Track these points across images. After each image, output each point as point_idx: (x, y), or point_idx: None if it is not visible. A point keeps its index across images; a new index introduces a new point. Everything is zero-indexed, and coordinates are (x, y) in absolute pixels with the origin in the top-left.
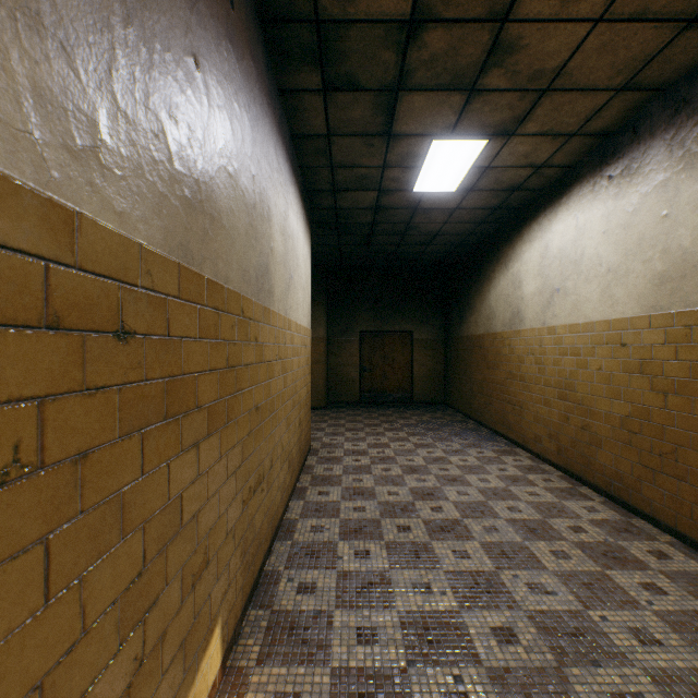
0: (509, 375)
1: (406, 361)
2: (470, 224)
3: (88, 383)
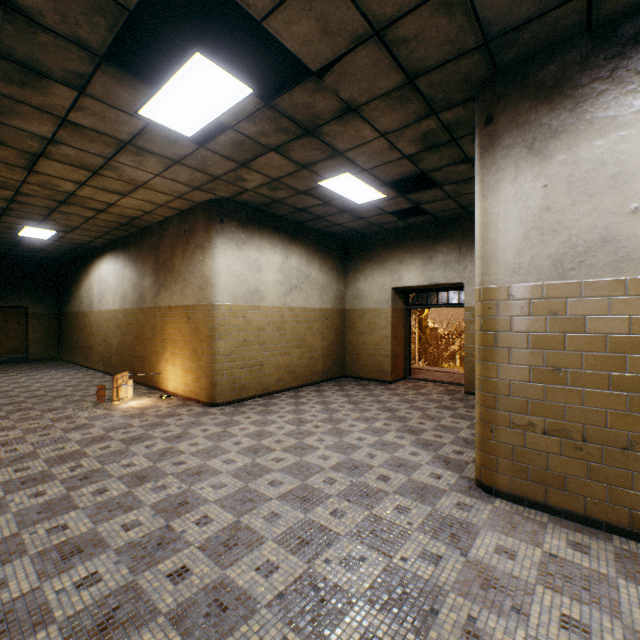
0: (90, 334)
1: (22, 329)
2: (66, 250)
3: None
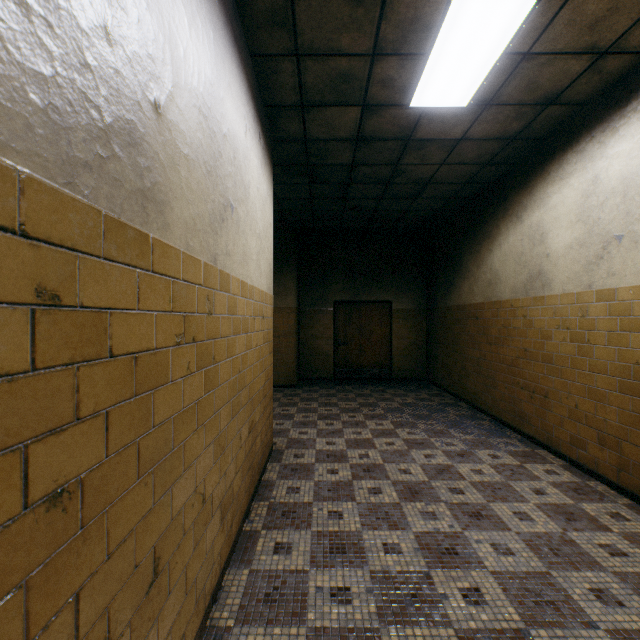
0: (524, 354)
1: (384, 333)
2: (472, 166)
3: None
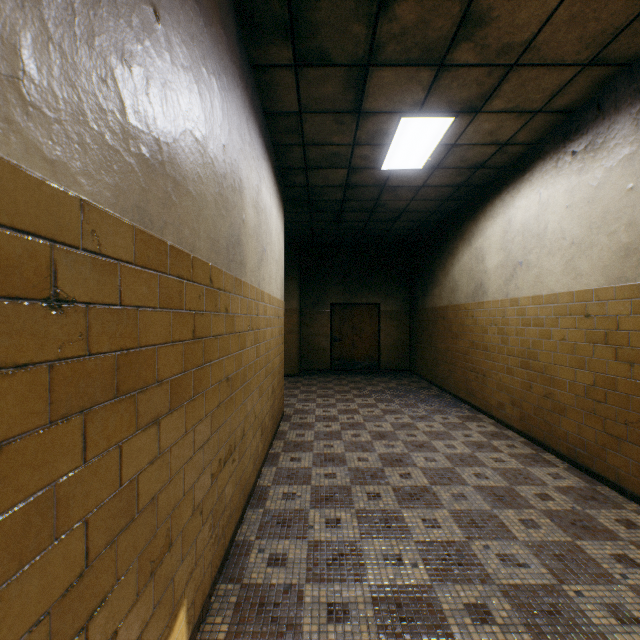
0: (473, 345)
1: (373, 331)
2: (435, 201)
3: (3, 360)
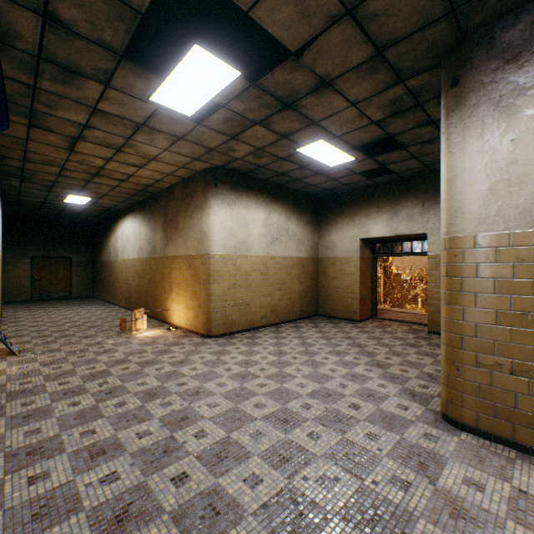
0: (115, 278)
1: (67, 274)
2: (98, 212)
3: None
